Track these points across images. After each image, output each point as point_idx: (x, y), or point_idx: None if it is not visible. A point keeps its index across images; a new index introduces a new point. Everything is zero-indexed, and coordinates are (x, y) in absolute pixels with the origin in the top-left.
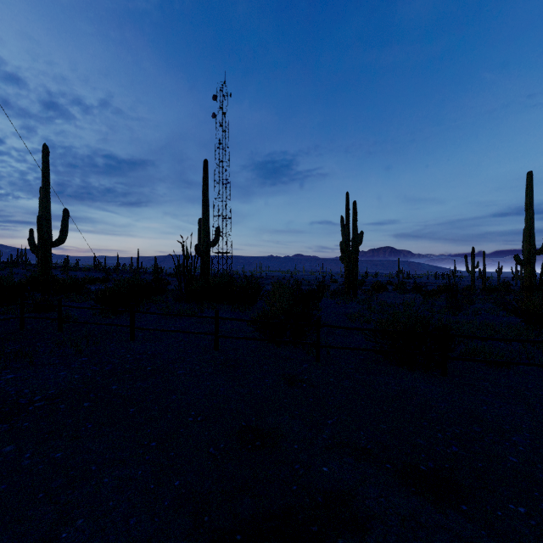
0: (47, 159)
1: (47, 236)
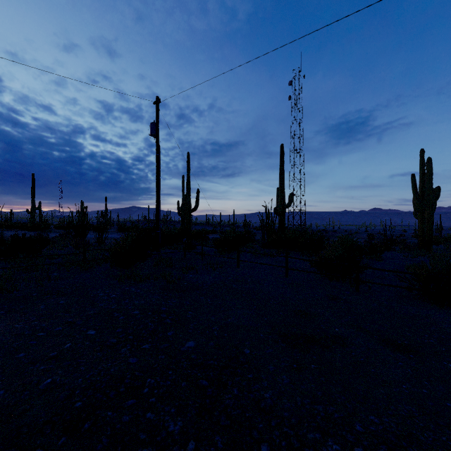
0: (189, 161)
1: (189, 206)
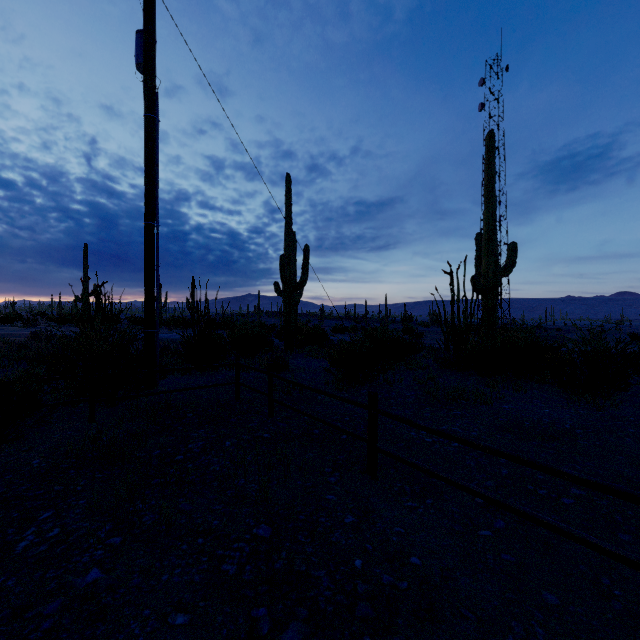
0: (289, 190)
1: (289, 279)
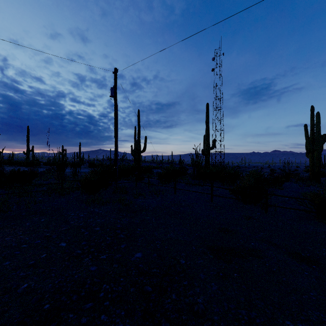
0: (139, 115)
1: (139, 148)
